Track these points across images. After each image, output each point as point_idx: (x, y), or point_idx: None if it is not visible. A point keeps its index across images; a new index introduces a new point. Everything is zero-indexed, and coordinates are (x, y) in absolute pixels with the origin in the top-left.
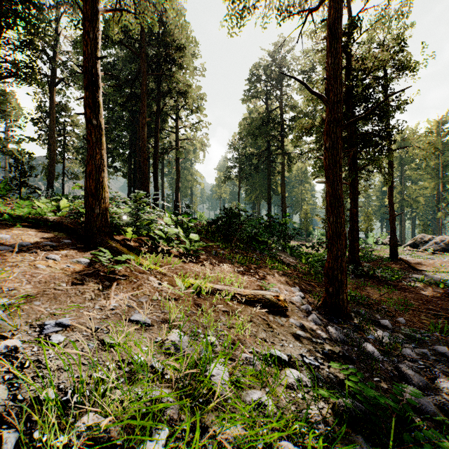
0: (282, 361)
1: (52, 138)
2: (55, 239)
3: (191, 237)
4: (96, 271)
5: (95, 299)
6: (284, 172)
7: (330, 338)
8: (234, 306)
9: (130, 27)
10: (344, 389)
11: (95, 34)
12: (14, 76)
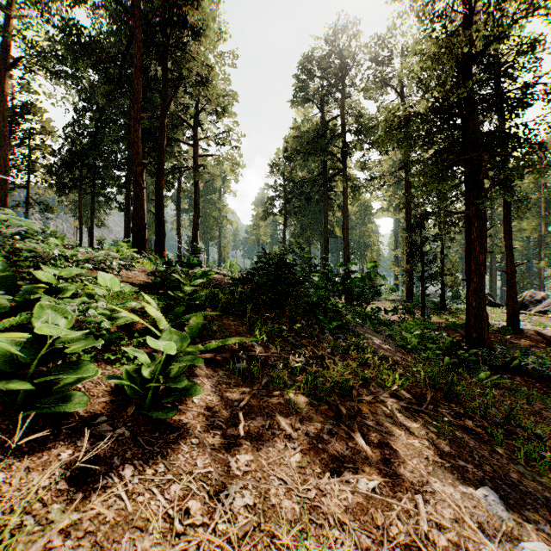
0: None
1: (3, 147)
2: None
3: (154, 344)
4: None
5: None
6: (347, 205)
7: None
8: None
9: None
10: None
11: None
12: None
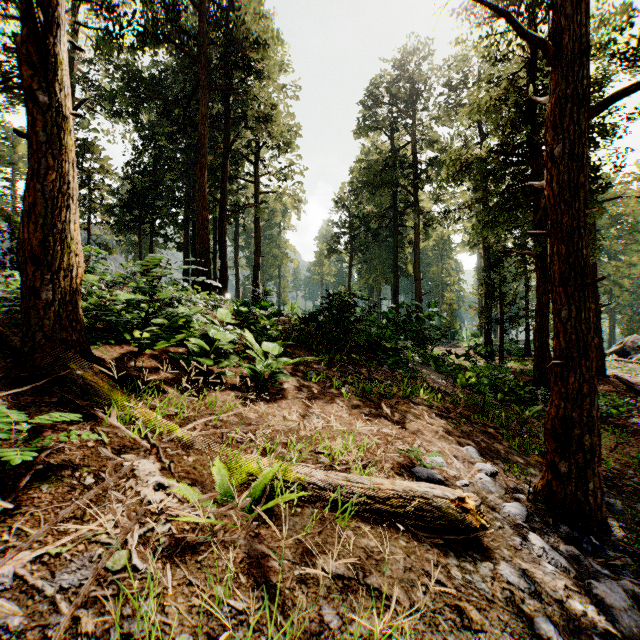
0: None
1: None
2: None
3: (265, 348)
4: None
5: None
6: (419, 242)
7: (615, 631)
8: (359, 540)
9: None
10: None
11: None
12: None
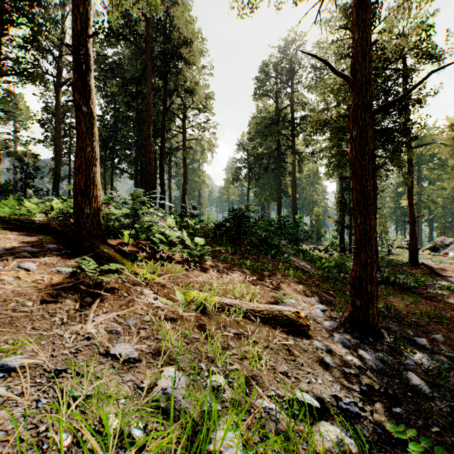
0: (313, 411)
1: (57, 139)
2: (37, 244)
3: (197, 241)
4: (76, 283)
5: (68, 323)
6: (295, 173)
7: (364, 366)
8: (246, 325)
9: (131, 12)
10: (399, 451)
11: (85, 9)
12: (15, 73)
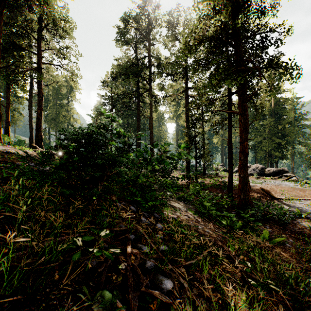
0: None
1: None
2: None
3: None
4: None
5: None
6: (152, 111)
7: None
8: None
9: None
10: None
11: None
12: None
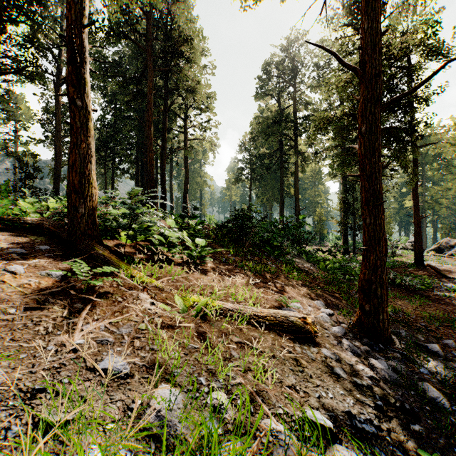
0: (325, 432)
1: (58, 139)
2: (28, 245)
3: (197, 242)
4: (66, 288)
5: (53, 332)
6: (298, 173)
7: (376, 377)
8: (250, 332)
9: (130, 6)
10: None
11: None
12: (14, 71)
